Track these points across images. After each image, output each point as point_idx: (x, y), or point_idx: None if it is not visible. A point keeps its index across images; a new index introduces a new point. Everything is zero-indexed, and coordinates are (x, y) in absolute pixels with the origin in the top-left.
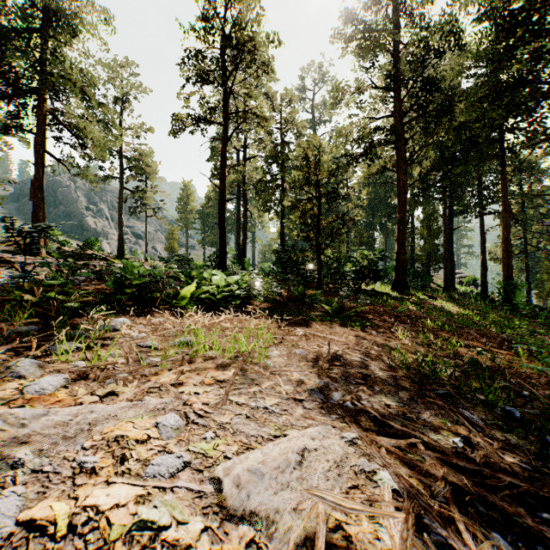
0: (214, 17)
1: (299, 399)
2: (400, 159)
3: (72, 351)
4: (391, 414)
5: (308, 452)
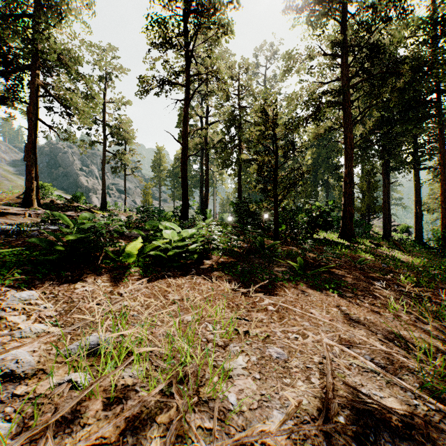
0: None
1: None
2: (347, 119)
3: None
4: None
5: None
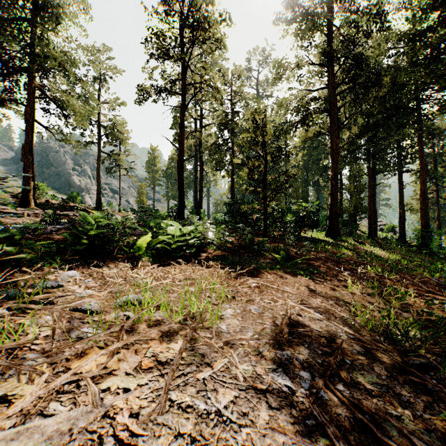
0: None
1: (261, 389)
2: (333, 125)
3: None
4: (380, 411)
5: None
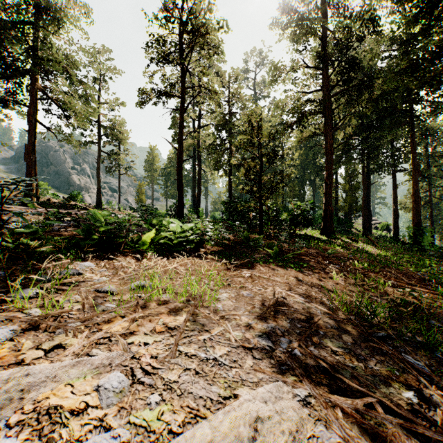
0: (173, 7)
1: (248, 347)
2: (328, 126)
3: (31, 297)
4: (339, 363)
5: (261, 422)
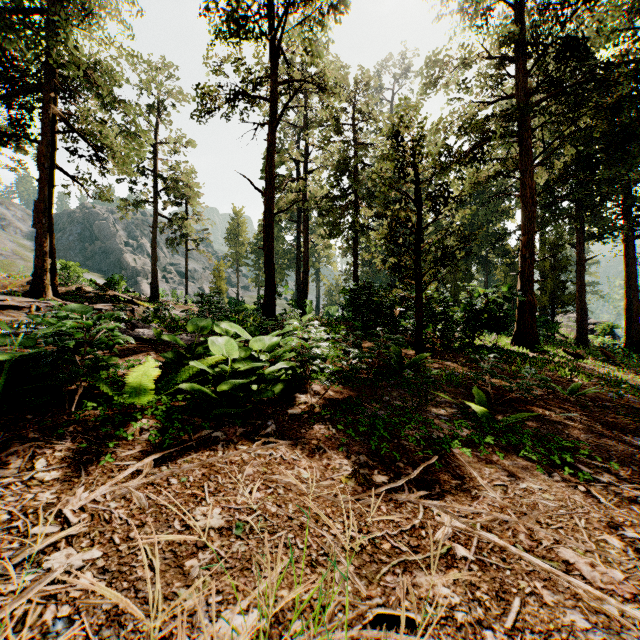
0: None
1: None
2: (526, 157)
3: None
4: None
5: None
